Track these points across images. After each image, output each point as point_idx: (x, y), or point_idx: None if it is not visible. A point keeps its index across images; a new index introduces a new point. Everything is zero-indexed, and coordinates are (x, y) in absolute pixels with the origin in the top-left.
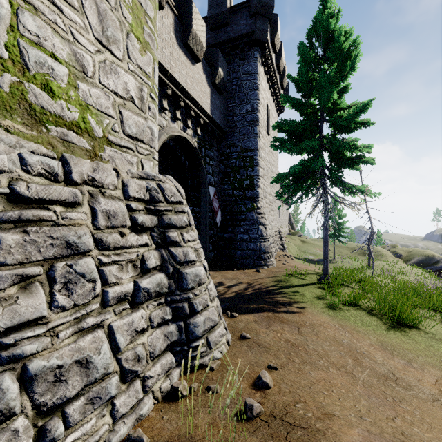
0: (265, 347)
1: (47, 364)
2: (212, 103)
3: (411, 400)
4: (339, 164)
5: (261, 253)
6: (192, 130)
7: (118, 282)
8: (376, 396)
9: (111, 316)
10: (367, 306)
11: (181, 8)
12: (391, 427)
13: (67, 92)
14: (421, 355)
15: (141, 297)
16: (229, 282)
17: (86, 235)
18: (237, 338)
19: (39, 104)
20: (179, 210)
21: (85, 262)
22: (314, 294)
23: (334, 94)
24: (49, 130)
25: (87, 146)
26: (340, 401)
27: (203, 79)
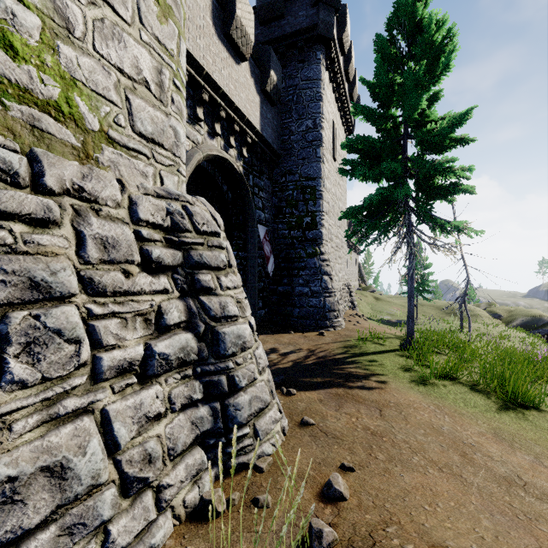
0: (335, 437)
1: None
2: (262, 116)
3: None
4: (428, 194)
5: (326, 311)
6: (236, 151)
7: (119, 345)
8: (502, 512)
9: (106, 396)
10: (469, 379)
11: None
12: None
13: (39, 54)
14: None
15: (155, 367)
16: (285, 349)
17: (66, 270)
18: (296, 425)
19: None
20: (214, 244)
21: (63, 311)
22: (397, 364)
23: (423, 101)
24: (7, 108)
25: (73, 140)
26: (451, 521)
27: (250, 84)
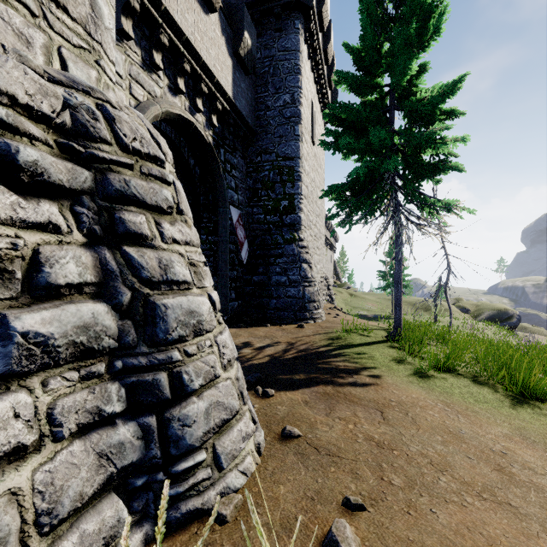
0: (330, 453)
1: None
2: (235, 83)
3: None
4: (416, 172)
5: (305, 301)
6: (204, 117)
7: None
8: None
9: None
10: (467, 371)
11: None
12: None
13: None
14: None
15: (14, 358)
16: (260, 342)
17: None
18: (275, 438)
19: None
20: (152, 172)
21: None
22: (388, 356)
23: (413, 65)
24: None
25: None
26: None
27: (221, 42)
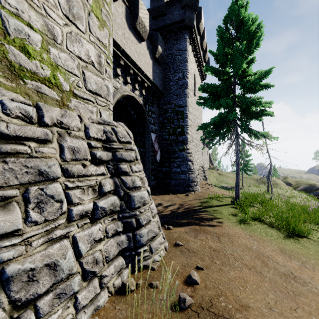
0: (194, 252)
1: (21, 268)
2: (153, 71)
3: (307, 293)
4: (247, 116)
5: (189, 182)
6: (139, 92)
7: (80, 203)
8: (280, 291)
9: (75, 229)
10: (269, 221)
11: (131, 1)
12: (295, 317)
13: (40, 54)
14: (312, 258)
15: (98, 214)
16: (166, 203)
17: (55, 165)
18: (172, 245)
19: (18, 62)
20: (128, 148)
21: (54, 186)
22: (229, 212)
23: (244, 64)
24: (26, 83)
25: (57, 97)
26: (253, 295)
27: (147, 53)
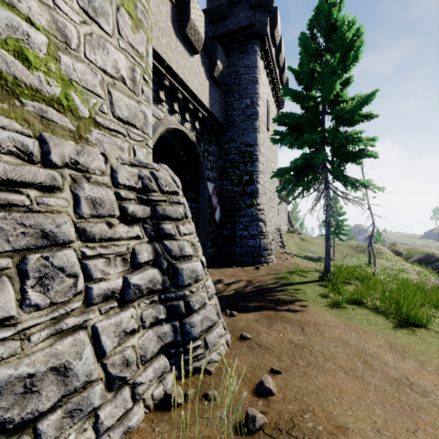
0: (267, 348)
1: (14, 373)
2: (211, 96)
3: (429, 408)
4: (341, 158)
5: (261, 250)
6: (190, 124)
7: (104, 278)
8: (391, 404)
9: (95, 316)
10: (372, 304)
11: None
12: None
13: (46, 63)
14: (434, 357)
15: (131, 294)
16: (228, 280)
17: (66, 223)
18: (237, 339)
19: (12, 74)
20: (174, 200)
21: (65, 254)
22: (316, 292)
23: (337, 86)
24: (24, 105)
25: (70, 126)
26: (353, 411)
27: (201, 71)
